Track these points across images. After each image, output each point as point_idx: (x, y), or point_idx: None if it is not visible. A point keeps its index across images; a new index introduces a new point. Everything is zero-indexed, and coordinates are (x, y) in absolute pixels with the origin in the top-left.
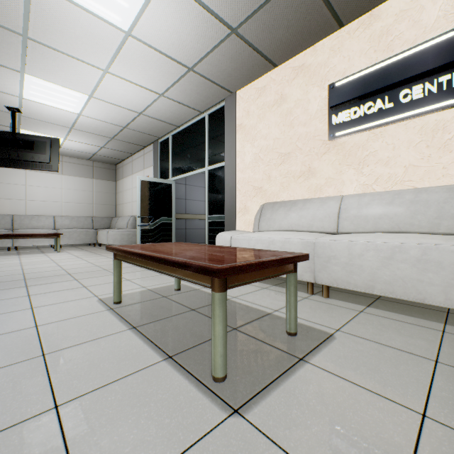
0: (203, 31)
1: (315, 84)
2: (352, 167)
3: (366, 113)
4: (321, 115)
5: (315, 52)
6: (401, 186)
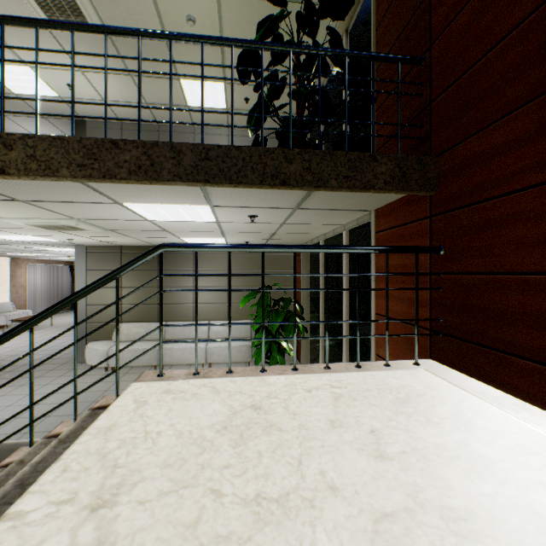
0: None
1: None
2: None
3: None
4: None
5: None
6: None
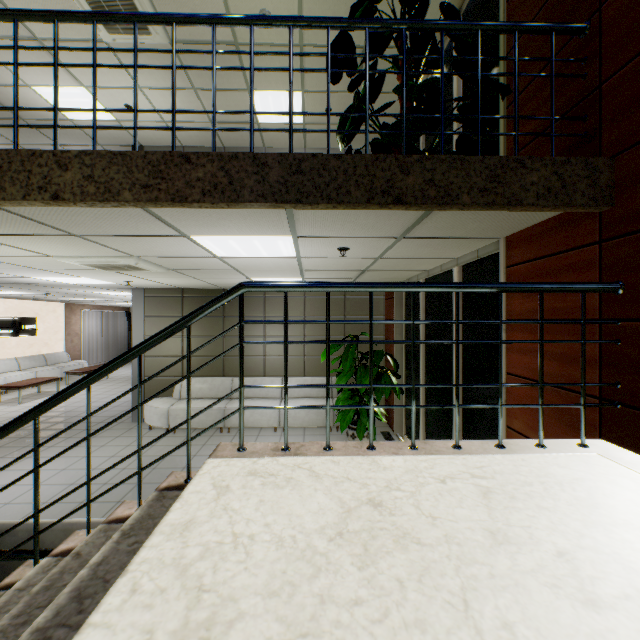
0: None
1: None
2: None
3: None
4: None
5: None
6: None
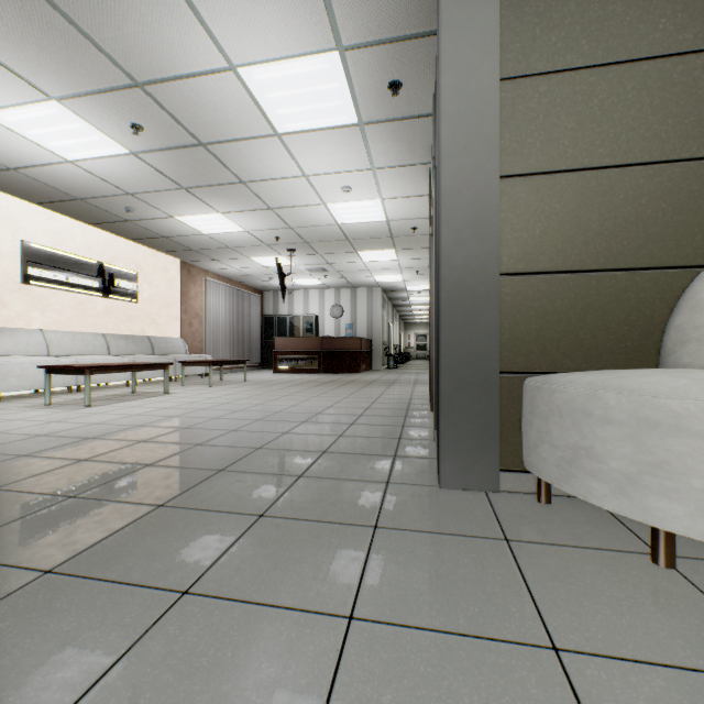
0: (6, 156)
1: (8, 228)
2: (40, 310)
3: (52, 278)
4: (15, 259)
5: (8, 201)
6: (68, 329)
